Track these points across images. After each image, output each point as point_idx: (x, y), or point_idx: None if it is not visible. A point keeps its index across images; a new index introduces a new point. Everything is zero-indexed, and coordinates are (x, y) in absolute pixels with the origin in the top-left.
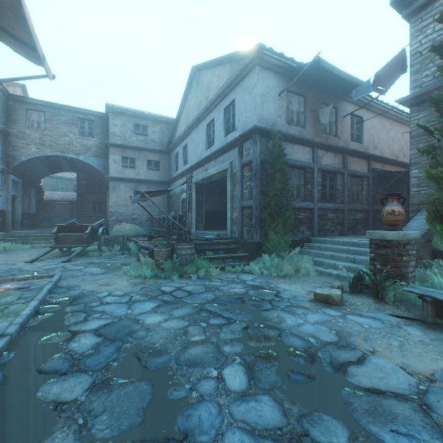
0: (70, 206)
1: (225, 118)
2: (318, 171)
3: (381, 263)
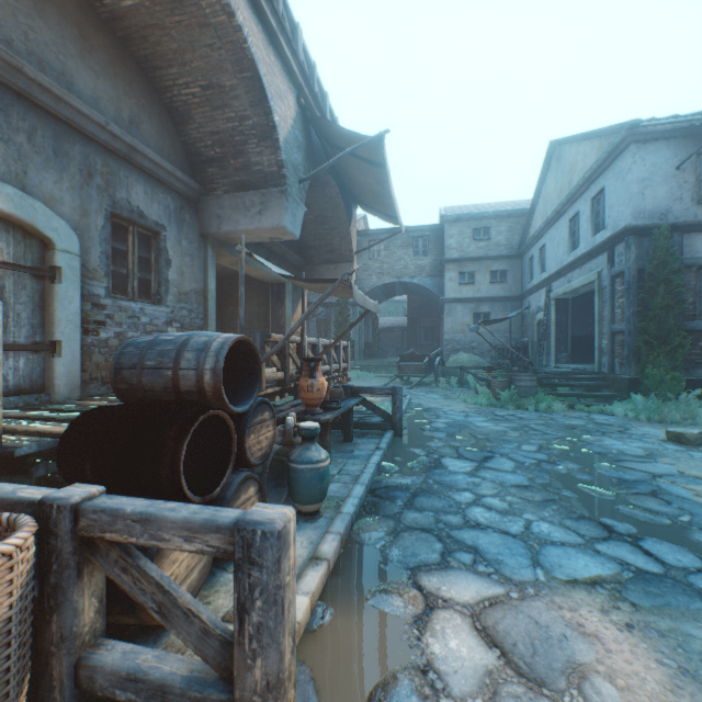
0: (400, 333)
1: (592, 211)
2: None
3: None
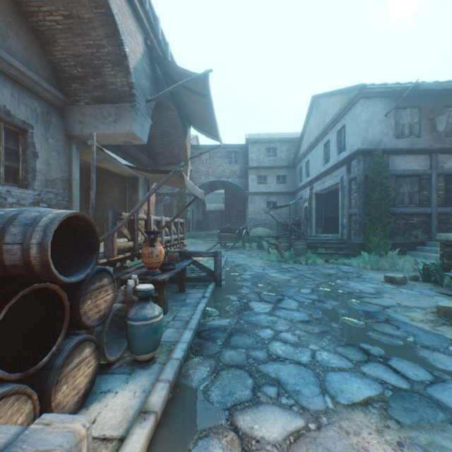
0: (220, 214)
1: (337, 140)
2: (437, 176)
3: (447, 258)
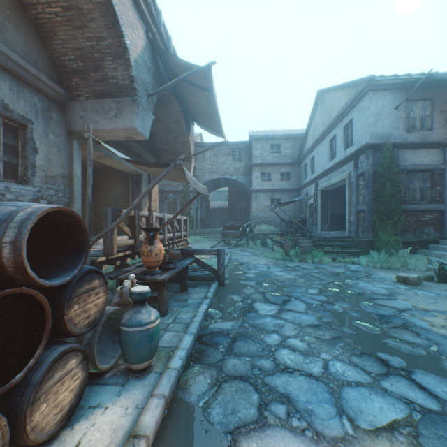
0: (224, 212)
1: (344, 135)
2: None
3: None
